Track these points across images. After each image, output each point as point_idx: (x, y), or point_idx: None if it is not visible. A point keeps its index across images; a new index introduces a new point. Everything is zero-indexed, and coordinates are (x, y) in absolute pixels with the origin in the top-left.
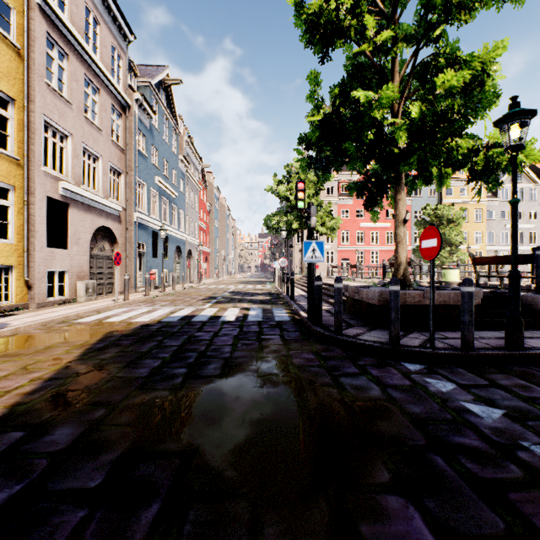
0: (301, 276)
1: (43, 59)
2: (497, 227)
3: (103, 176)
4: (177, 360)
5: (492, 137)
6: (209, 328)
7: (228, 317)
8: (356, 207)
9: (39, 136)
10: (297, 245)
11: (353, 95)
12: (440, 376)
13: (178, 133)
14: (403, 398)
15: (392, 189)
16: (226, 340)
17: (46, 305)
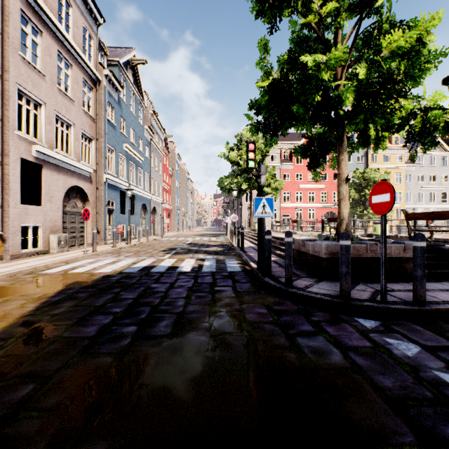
0: (250, 229)
1: (17, 33)
2: (414, 188)
3: (75, 142)
4: (129, 316)
5: (431, 100)
6: (166, 279)
7: (184, 268)
8: (296, 172)
9: (13, 103)
10: (246, 204)
11: (301, 59)
12: (400, 335)
13: (144, 107)
14: (369, 366)
15: (333, 152)
16: (181, 292)
17: (20, 256)
